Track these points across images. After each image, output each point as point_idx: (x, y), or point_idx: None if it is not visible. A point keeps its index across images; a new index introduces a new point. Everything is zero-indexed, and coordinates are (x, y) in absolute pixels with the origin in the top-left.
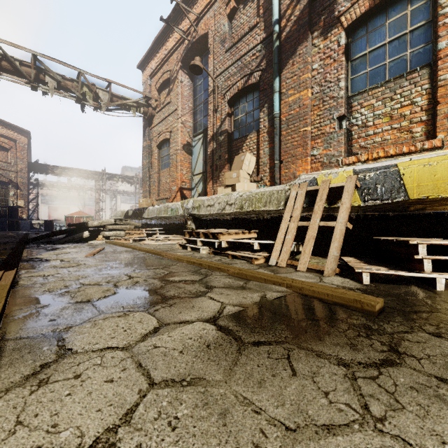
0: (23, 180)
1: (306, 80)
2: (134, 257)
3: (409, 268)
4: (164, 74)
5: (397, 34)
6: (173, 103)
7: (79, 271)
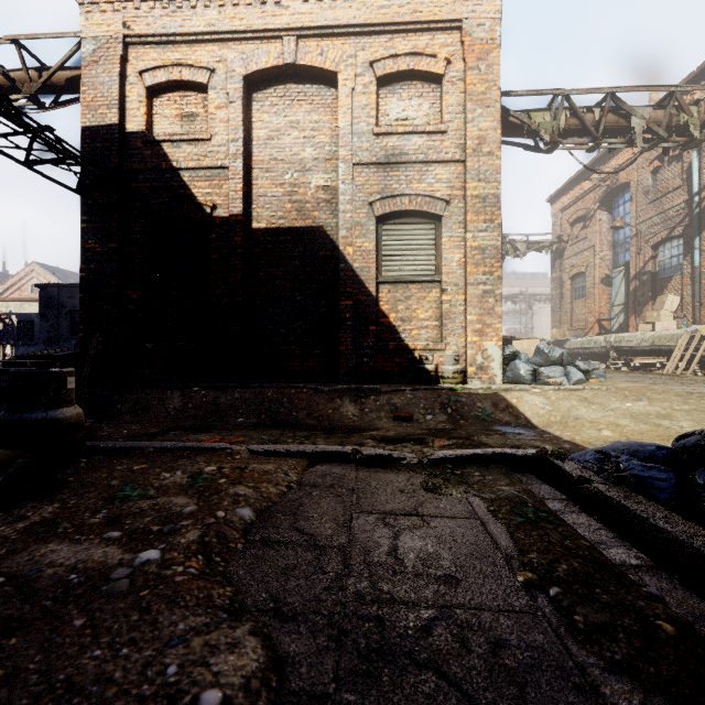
0: None
1: None
2: None
3: None
4: (579, 211)
5: None
6: (589, 240)
7: None
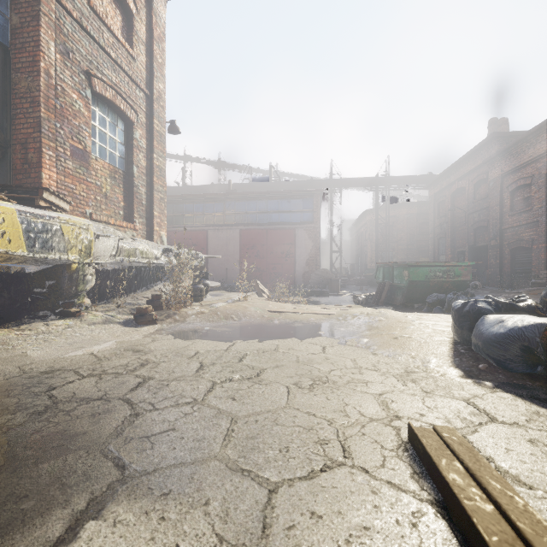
0: None
1: None
2: None
3: None
4: None
5: None
6: None
7: None
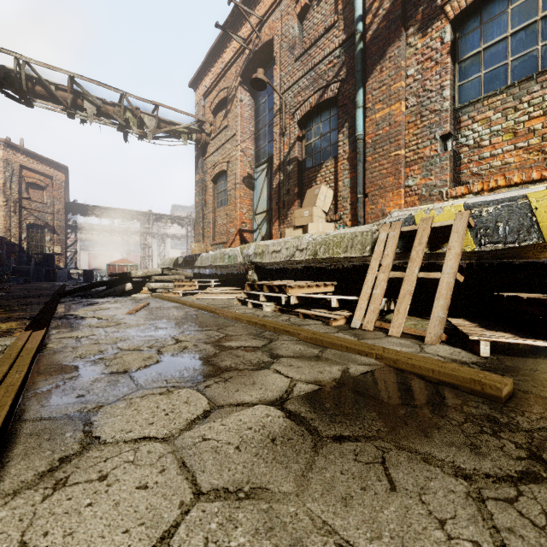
0: (60, 223)
1: (398, 91)
2: (184, 315)
3: (546, 336)
4: (221, 92)
5: (523, 23)
6: (231, 128)
7: (118, 332)
